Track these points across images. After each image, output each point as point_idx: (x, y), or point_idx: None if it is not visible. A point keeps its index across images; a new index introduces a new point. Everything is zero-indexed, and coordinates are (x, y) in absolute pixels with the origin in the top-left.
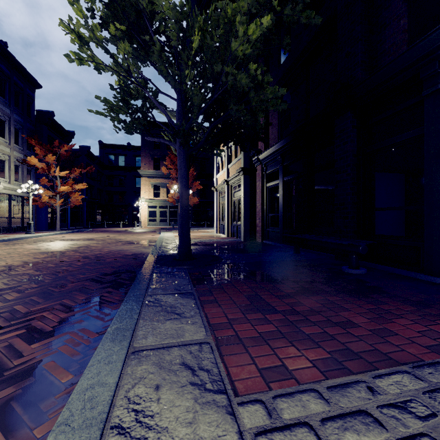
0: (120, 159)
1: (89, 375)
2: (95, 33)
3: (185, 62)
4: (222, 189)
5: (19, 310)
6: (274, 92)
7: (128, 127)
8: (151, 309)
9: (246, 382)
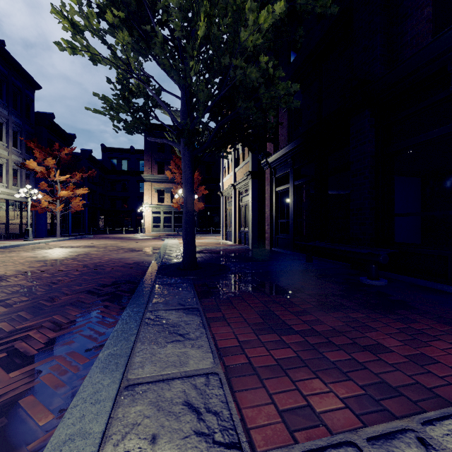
0: (123, 163)
1: (70, 421)
2: (90, 21)
3: (190, 55)
4: (229, 194)
5: (3, 328)
6: (286, 88)
7: (129, 127)
8: (151, 329)
9: (264, 430)
